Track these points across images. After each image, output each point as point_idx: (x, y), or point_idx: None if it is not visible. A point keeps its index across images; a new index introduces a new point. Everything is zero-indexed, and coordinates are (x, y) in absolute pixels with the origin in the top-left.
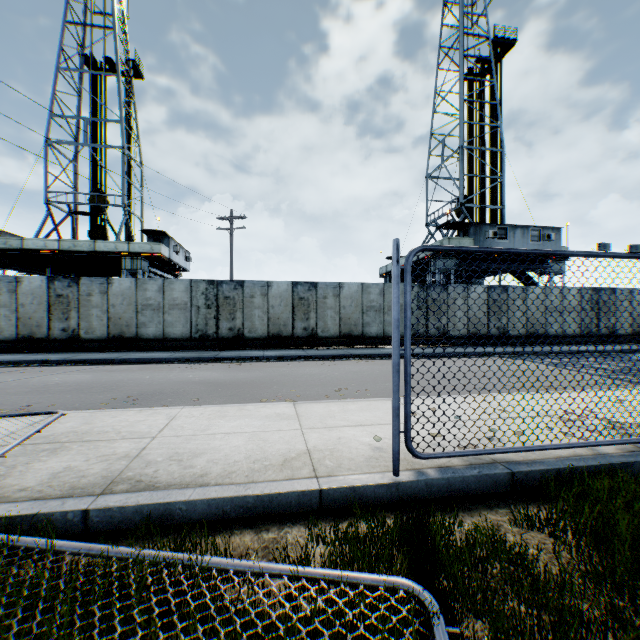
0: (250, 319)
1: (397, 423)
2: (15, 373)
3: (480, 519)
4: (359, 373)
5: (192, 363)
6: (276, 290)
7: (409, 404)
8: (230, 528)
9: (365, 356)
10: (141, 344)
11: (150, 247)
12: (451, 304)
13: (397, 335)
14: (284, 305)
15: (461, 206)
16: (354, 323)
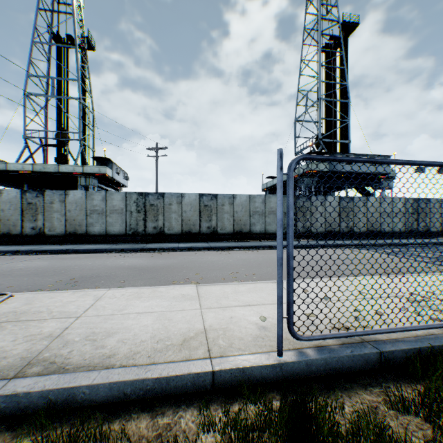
0: (169, 220)
1: (281, 310)
2: None
3: (357, 400)
4: (247, 260)
5: (125, 252)
6: (187, 199)
7: (291, 293)
8: (128, 411)
9: (252, 247)
10: (89, 238)
11: (98, 169)
12: (327, 206)
13: (281, 233)
14: (193, 210)
15: (319, 140)
16: (244, 223)
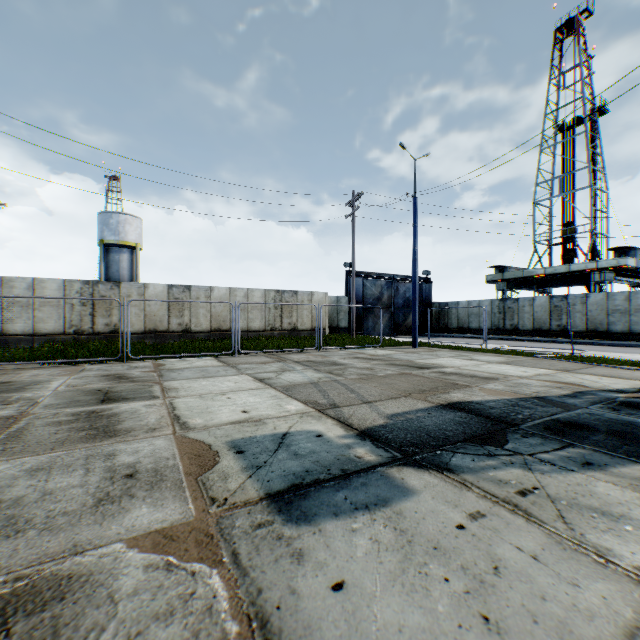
0: None
1: None
2: (543, 344)
3: None
4: None
5: None
6: None
7: None
8: None
9: None
10: (609, 336)
11: (614, 262)
12: None
13: None
14: None
15: None
16: None
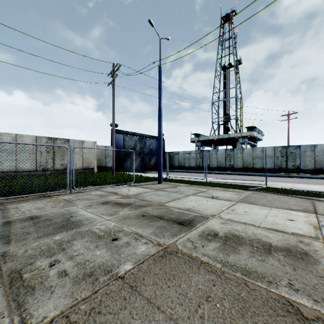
0: (303, 161)
1: None
2: (227, 175)
3: None
4: None
5: (278, 177)
6: (318, 148)
7: None
8: None
9: None
10: (254, 170)
11: (249, 133)
12: None
13: None
14: (323, 155)
15: None
16: None
